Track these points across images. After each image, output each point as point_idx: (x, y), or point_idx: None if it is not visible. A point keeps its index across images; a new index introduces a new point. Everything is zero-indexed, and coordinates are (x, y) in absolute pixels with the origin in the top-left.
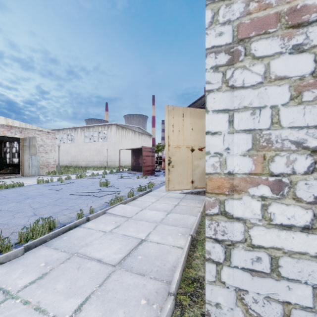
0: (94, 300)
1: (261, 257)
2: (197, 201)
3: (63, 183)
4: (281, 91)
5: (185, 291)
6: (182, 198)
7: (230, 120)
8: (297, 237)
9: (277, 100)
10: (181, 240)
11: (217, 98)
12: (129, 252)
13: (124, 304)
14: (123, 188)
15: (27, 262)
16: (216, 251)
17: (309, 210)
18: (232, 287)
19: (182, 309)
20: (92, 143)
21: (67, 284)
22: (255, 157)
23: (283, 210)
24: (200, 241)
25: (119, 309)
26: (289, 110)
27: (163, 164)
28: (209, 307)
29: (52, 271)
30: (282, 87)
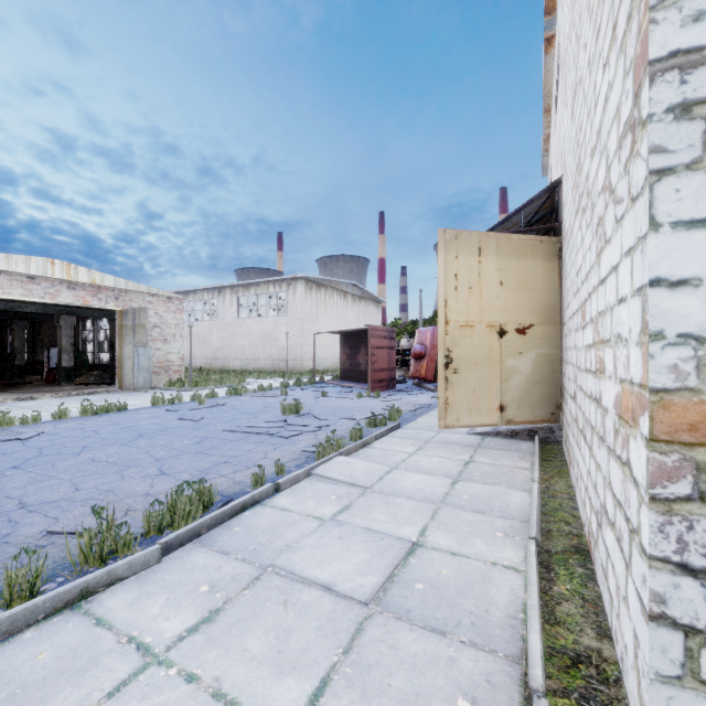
0: (341, 687)
1: None
2: (517, 454)
3: (203, 405)
4: None
5: (564, 686)
6: (477, 445)
7: None
8: None
9: None
10: (508, 549)
11: (687, 189)
12: (391, 572)
13: (417, 705)
14: (332, 420)
15: (172, 581)
16: (683, 597)
17: None
18: None
19: None
20: (255, 320)
21: (270, 641)
22: None
23: None
24: (559, 556)
25: None
26: None
27: (413, 365)
28: None
29: (229, 605)
30: None
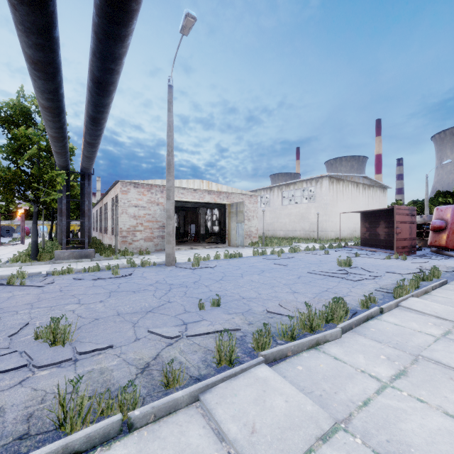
0: None
1: None
2: None
3: (280, 257)
4: None
5: None
6: None
7: None
8: None
9: None
10: None
11: None
12: None
13: None
14: (379, 273)
15: (358, 348)
16: None
17: None
18: None
19: None
20: (293, 206)
21: None
22: None
23: None
24: None
25: None
26: None
27: (431, 236)
28: None
29: (409, 370)
30: None
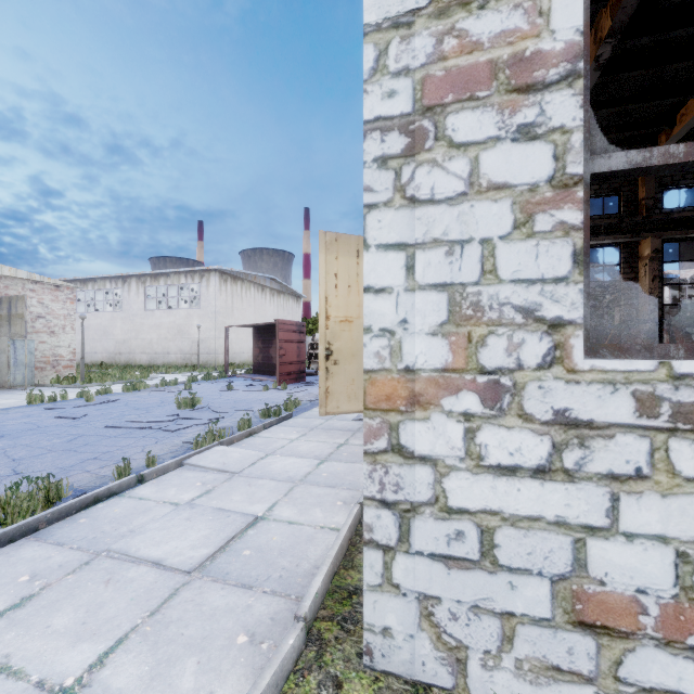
0: (135, 643)
1: (464, 530)
2: None
3: (91, 401)
4: (498, 211)
5: (333, 613)
6: (356, 430)
7: (409, 264)
8: (525, 489)
9: (492, 228)
10: (340, 515)
11: (385, 220)
12: (225, 543)
13: (201, 646)
14: (229, 412)
15: None
16: (383, 524)
17: (545, 437)
18: (413, 592)
19: (321, 647)
20: (165, 312)
21: (78, 615)
22: (454, 337)
23: (501, 438)
24: None
25: (188, 657)
26: (511, 247)
27: None
28: (370, 637)
29: (46, 590)
30: (500, 204)
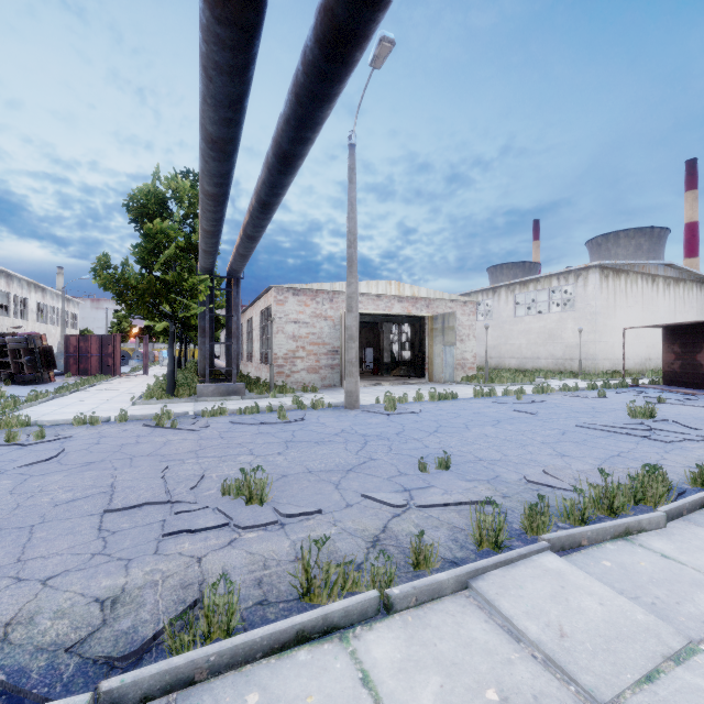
0: None
1: None
2: None
3: (520, 400)
4: None
5: None
6: None
7: None
8: None
9: None
10: None
11: None
12: None
13: None
14: None
15: (701, 546)
16: None
17: None
18: None
19: None
20: (534, 317)
21: None
22: None
23: None
24: None
25: None
26: None
27: None
28: None
29: None
30: None
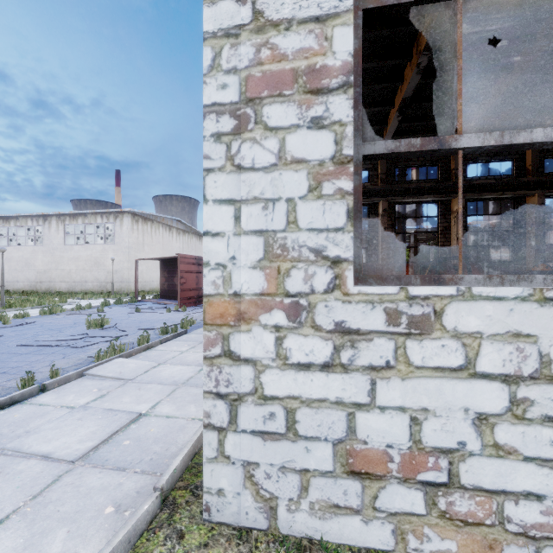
0: (15, 522)
1: (275, 412)
2: None
3: (7, 324)
4: (298, 179)
5: (189, 483)
6: None
7: (237, 215)
8: (316, 380)
9: (294, 191)
10: None
11: (219, 181)
12: (109, 436)
13: (73, 519)
14: (133, 331)
15: None
16: (218, 411)
17: (329, 342)
18: (239, 461)
19: (173, 510)
20: (83, 246)
21: None
22: (268, 270)
23: (300, 343)
24: None
25: (60, 528)
26: (307, 205)
27: None
28: (208, 497)
29: None
30: (300, 173)
